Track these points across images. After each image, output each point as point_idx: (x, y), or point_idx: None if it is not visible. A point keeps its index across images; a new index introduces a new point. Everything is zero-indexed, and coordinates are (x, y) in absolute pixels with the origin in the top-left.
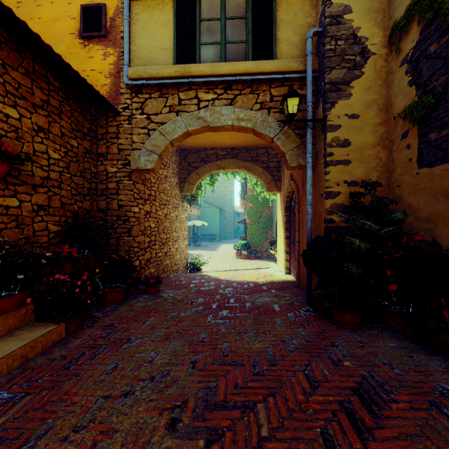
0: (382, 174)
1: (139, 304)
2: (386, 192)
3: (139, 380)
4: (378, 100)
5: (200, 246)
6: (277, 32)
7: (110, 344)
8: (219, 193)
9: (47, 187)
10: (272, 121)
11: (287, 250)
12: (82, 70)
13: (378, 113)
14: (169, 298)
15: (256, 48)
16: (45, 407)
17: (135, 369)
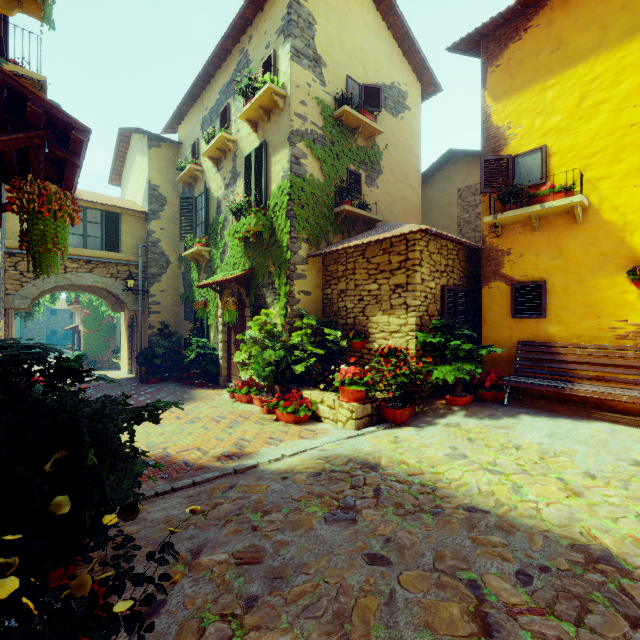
0: (176, 318)
1: None
2: (178, 326)
3: None
4: (174, 285)
5: None
6: (122, 237)
7: None
8: None
9: None
10: (119, 285)
11: (130, 356)
12: None
13: (174, 290)
14: None
15: (108, 243)
16: None
17: None
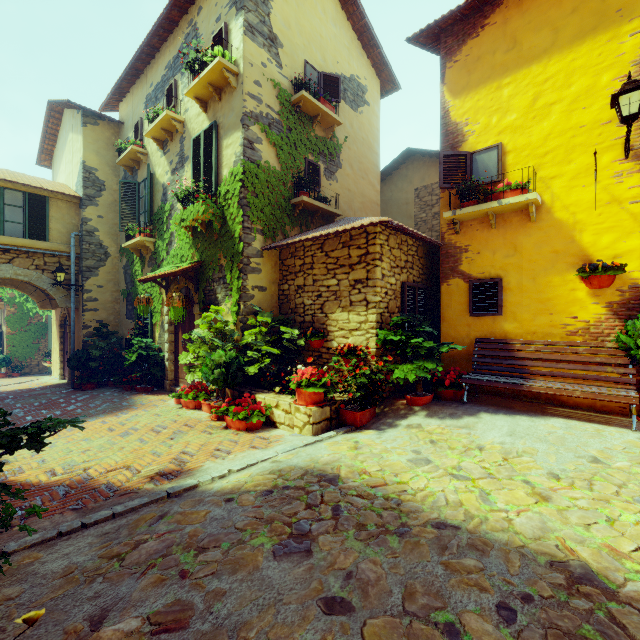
0: (117, 316)
1: None
2: (119, 325)
3: None
4: (114, 279)
5: None
6: (50, 223)
7: None
8: None
9: None
10: (46, 278)
11: (62, 360)
12: None
13: (114, 286)
14: None
15: (33, 231)
16: None
17: None
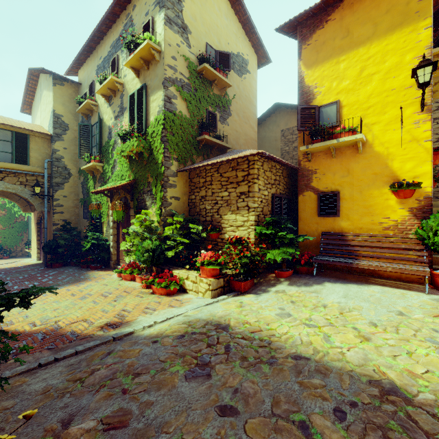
0: (77, 217)
1: None
2: (78, 223)
3: None
4: (75, 191)
5: None
6: (30, 153)
7: None
8: None
9: None
10: (27, 191)
11: (38, 247)
12: None
13: (75, 196)
14: None
15: (18, 158)
16: None
17: None
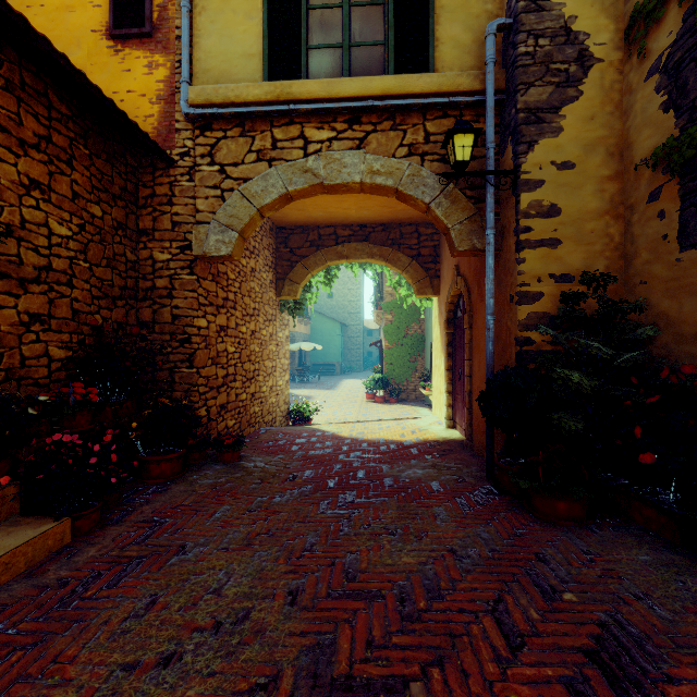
0: (614, 262)
1: (206, 480)
2: (621, 293)
3: (193, 630)
4: (607, 138)
5: (310, 383)
6: (436, 27)
7: (148, 555)
8: (339, 300)
9: (47, 284)
10: (428, 175)
11: (449, 389)
12: (112, 91)
13: (607, 160)
14: (256, 470)
15: (401, 54)
16: (12, 690)
17: (188, 606)
